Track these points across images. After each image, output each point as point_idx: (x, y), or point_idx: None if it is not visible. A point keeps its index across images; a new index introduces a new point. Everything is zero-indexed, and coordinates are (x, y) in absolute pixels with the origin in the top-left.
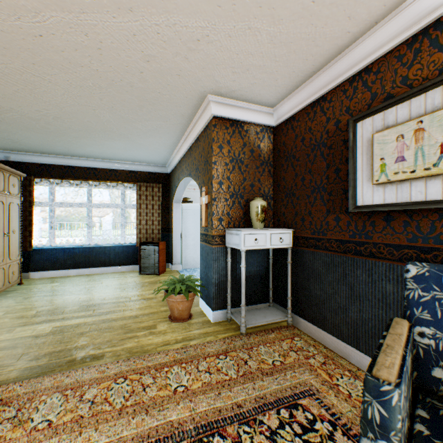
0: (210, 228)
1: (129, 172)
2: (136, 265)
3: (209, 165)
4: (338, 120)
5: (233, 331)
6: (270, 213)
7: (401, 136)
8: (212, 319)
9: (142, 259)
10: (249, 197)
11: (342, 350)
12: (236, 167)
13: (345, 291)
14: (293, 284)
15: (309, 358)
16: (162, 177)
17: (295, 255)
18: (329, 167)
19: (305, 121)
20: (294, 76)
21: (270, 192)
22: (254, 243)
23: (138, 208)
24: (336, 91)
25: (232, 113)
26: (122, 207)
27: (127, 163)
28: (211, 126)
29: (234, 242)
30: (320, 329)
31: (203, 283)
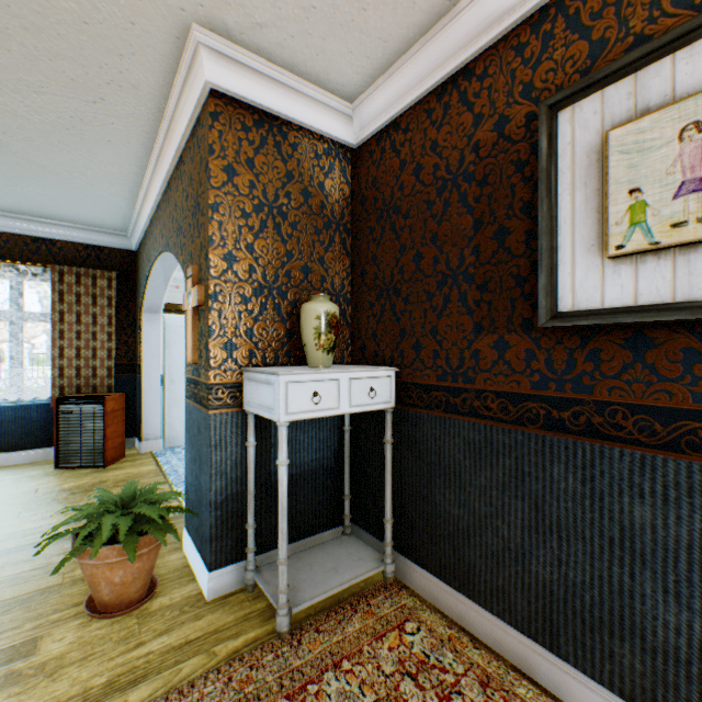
0: (205, 368)
1: (31, 239)
2: (52, 447)
3: (202, 212)
4: (503, 116)
5: (259, 625)
6: (347, 333)
7: (696, 126)
8: (209, 592)
9: (64, 436)
10: (300, 296)
11: (514, 650)
12: (269, 224)
13: (522, 512)
14: (395, 487)
15: (449, 693)
16: (118, 258)
17: (400, 423)
18: (480, 226)
19: (424, 128)
20: (406, 5)
21: (347, 289)
22: (311, 403)
23: (55, 322)
24: (498, 50)
25: (258, 91)
26: (15, 318)
27: (24, 218)
28: (206, 116)
29: (263, 402)
30: (458, 594)
31: (190, 497)
